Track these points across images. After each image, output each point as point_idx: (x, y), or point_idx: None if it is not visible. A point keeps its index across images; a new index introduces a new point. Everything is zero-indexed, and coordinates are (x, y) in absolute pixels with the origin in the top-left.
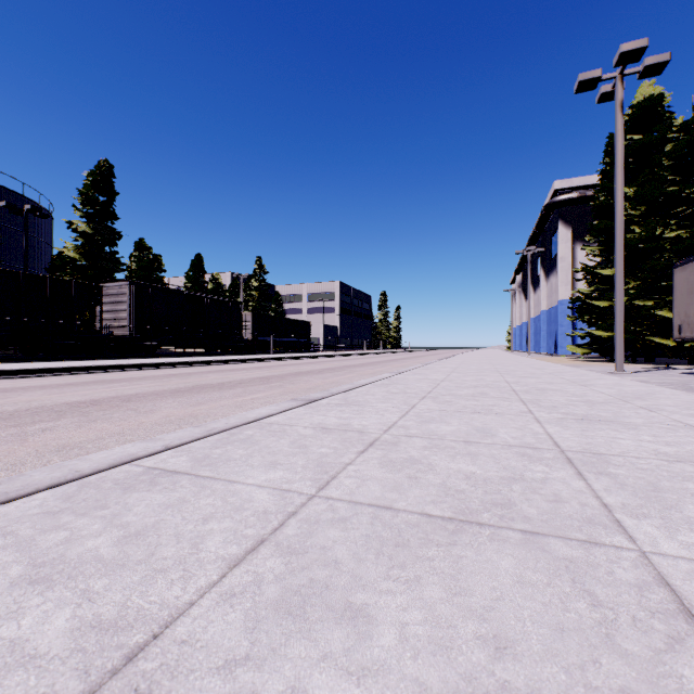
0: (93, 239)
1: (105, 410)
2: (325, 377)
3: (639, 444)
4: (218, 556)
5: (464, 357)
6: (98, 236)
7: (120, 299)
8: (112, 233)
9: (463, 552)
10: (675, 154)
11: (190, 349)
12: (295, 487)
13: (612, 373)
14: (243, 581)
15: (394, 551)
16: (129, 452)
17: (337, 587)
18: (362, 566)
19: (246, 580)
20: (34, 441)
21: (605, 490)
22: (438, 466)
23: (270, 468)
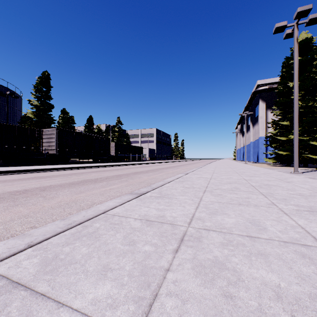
0: (40, 108)
1: (27, 197)
2: (149, 175)
3: None
4: None
5: (215, 164)
6: (42, 107)
7: (52, 136)
8: (49, 105)
9: None
10: None
11: (86, 160)
12: None
13: (292, 173)
14: None
15: None
16: None
17: None
18: None
19: None
20: None
21: None
22: (243, 274)
23: (101, 278)
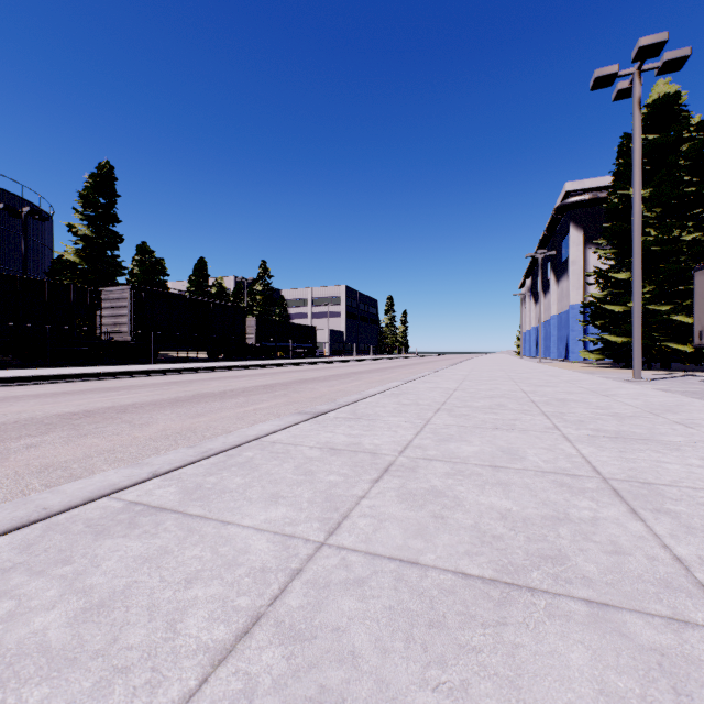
0: (94, 242)
1: (98, 423)
2: (332, 385)
3: (689, 469)
4: (200, 644)
5: (474, 363)
6: (99, 240)
7: (121, 304)
8: (113, 236)
9: (518, 637)
10: (692, 154)
11: (193, 355)
12: (300, 531)
13: (629, 381)
14: (230, 691)
15: (427, 635)
16: (110, 482)
17: (357, 702)
18: (389, 663)
19: (234, 689)
20: (15, 460)
21: (671, 536)
22: (466, 501)
23: (271, 504)
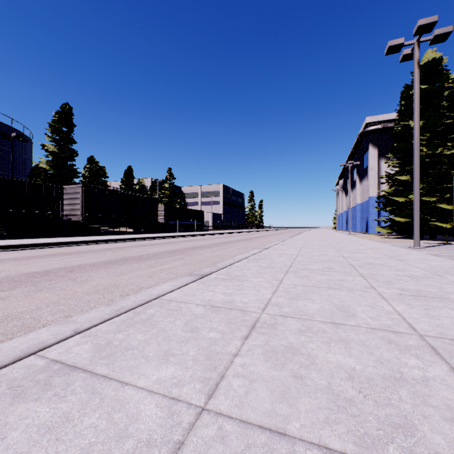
0: (59, 156)
1: (52, 280)
2: (213, 251)
3: None
4: None
5: (306, 235)
6: (62, 154)
7: (76, 196)
8: (71, 152)
9: None
10: (450, 98)
11: (123, 229)
12: (184, 393)
13: (411, 248)
14: None
15: None
16: (40, 340)
17: None
18: None
19: None
20: None
21: None
22: (318, 359)
23: (163, 362)
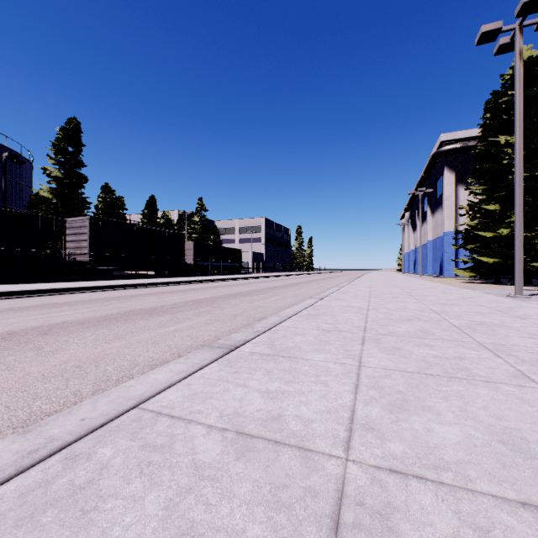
0: (64, 182)
1: (6, 349)
2: (252, 301)
3: None
4: None
5: (368, 279)
6: (67, 180)
7: (82, 231)
8: (79, 178)
9: None
10: None
11: (144, 272)
12: None
13: (512, 297)
14: None
15: None
16: None
17: None
18: None
19: None
20: None
21: None
22: None
23: None
